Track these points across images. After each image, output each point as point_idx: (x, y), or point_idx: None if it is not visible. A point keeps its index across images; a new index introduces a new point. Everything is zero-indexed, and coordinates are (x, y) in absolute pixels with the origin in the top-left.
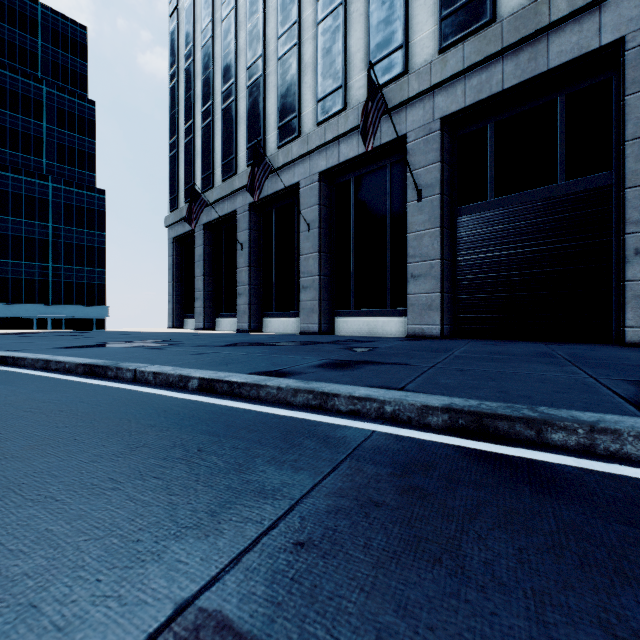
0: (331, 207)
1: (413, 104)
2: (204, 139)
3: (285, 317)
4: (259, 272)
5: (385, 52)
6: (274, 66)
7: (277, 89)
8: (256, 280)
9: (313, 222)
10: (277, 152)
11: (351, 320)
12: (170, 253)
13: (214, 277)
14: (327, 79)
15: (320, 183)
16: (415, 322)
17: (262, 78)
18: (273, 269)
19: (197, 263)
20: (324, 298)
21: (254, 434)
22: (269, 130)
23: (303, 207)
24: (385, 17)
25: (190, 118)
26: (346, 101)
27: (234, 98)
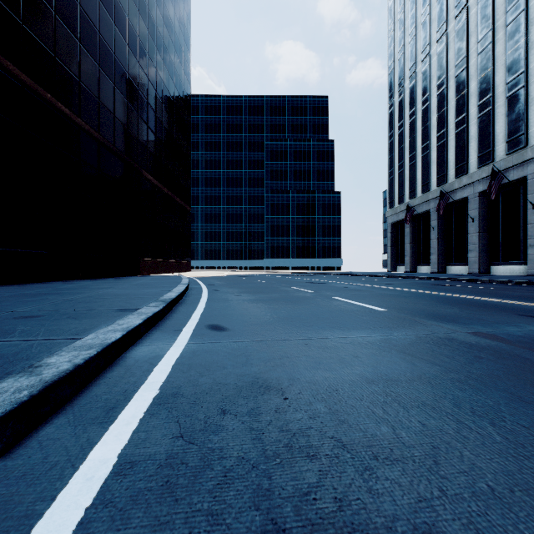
0: (487, 207)
1: (530, 161)
2: (410, 172)
3: (460, 265)
4: (444, 241)
5: (514, 136)
6: (452, 136)
7: (454, 149)
8: (442, 246)
9: (475, 217)
10: (454, 181)
11: (499, 267)
12: (388, 231)
13: (415, 244)
14: (482, 146)
15: (479, 197)
16: (531, 268)
17: (445, 142)
18: (452, 240)
19: (405, 237)
20: (482, 256)
21: (437, 281)
22: (449, 169)
23: (469, 209)
24: (514, 118)
25: (401, 160)
26: (493, 157)
27: (428, 151)
